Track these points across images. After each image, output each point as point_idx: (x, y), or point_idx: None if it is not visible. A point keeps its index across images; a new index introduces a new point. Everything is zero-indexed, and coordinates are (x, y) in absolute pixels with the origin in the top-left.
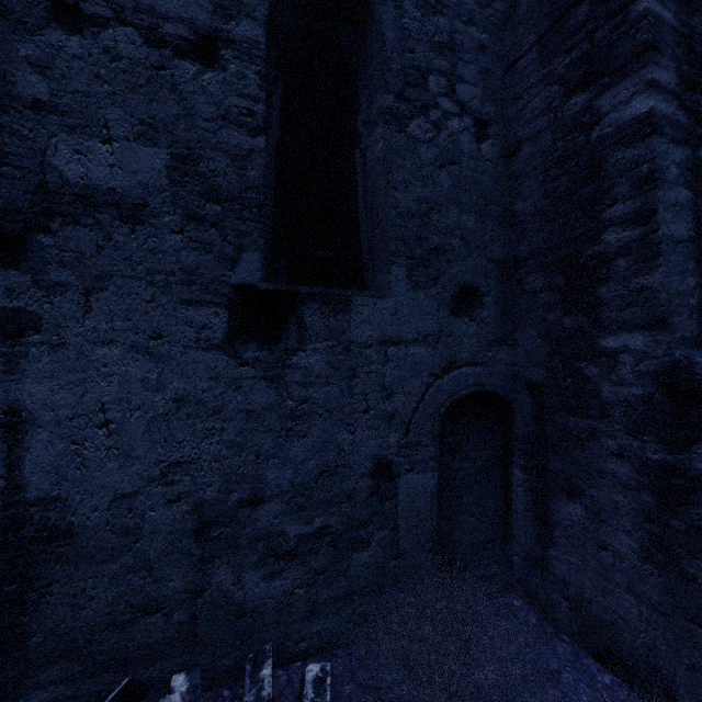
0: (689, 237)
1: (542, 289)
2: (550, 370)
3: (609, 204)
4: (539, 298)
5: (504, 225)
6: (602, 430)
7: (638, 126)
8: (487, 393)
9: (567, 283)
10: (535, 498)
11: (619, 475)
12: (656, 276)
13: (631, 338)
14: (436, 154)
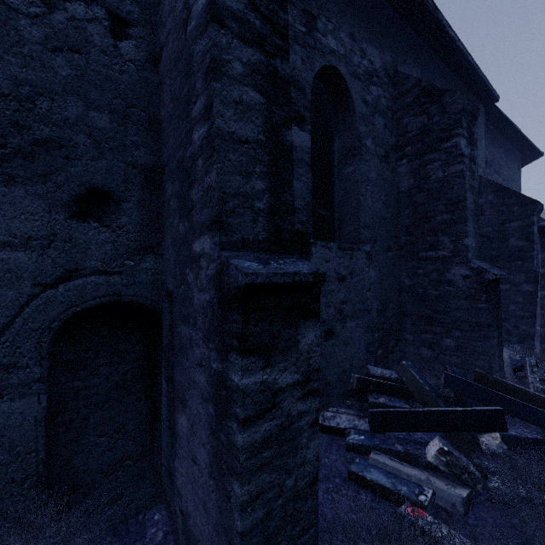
0: (258, 140)
1: (171, 195)
2: (175, 278)
3: (195, 101)
4: (170, 205)
5: (152, 132)
6: (194, 338)
7: (205, 15)
8: (127, 303)
9: (180, 188)
10: (170, 408)
11: (200, 385)
12: (214, 174)
13: (205, 241)
14: (46, 33)
